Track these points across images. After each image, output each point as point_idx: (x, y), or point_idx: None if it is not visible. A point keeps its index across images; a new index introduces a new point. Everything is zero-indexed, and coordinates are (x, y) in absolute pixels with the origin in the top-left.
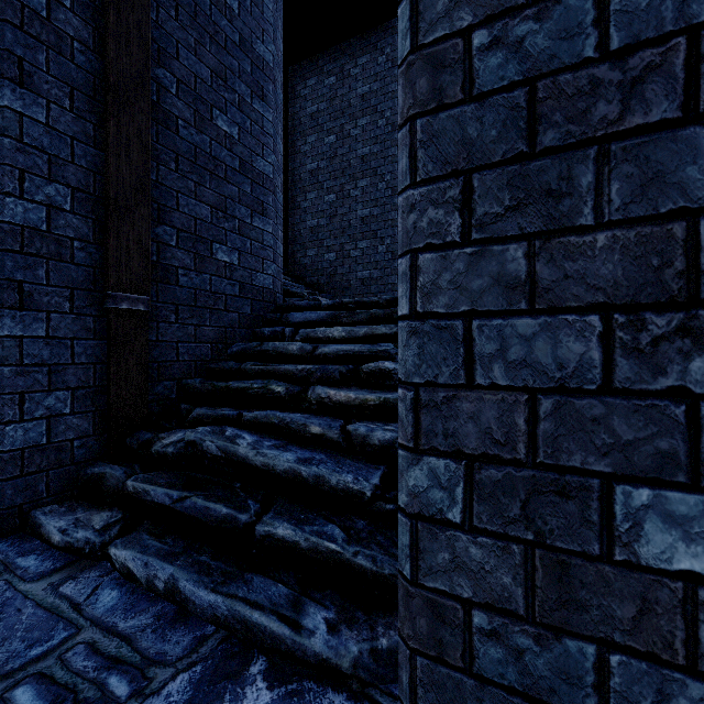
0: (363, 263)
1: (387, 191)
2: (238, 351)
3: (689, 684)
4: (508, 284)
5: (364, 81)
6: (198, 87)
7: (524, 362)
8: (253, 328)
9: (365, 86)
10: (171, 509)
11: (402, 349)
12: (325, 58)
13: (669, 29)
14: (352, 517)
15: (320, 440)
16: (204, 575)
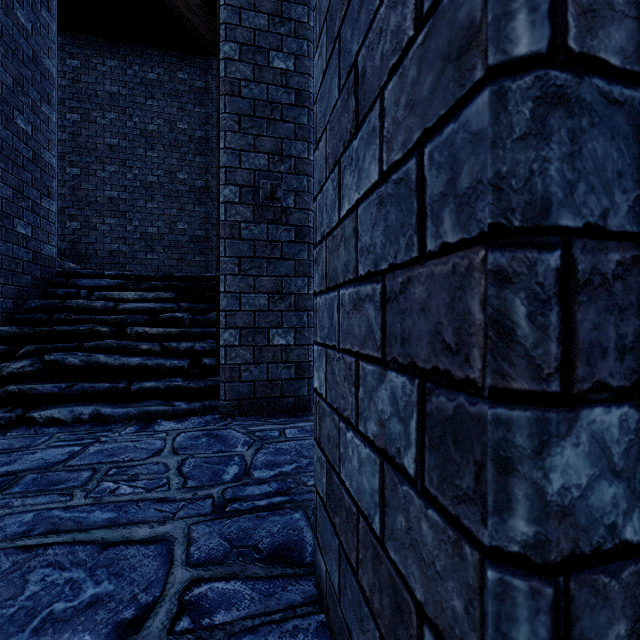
0: (112, 237)
1: (136, 183)
2: (37, 306)
3: (281, 365)
4: (249, 286)
5: (113, 82)
6: (4, 92)
7: (253, 305)
8: (42, 288)
9: (114, 86)
10: (59, 395)
11: (221, 301)
12: (67, 38)
13: (278, 240)
14: (180, 377)
15: (148, 352)
16: (115, 406)
